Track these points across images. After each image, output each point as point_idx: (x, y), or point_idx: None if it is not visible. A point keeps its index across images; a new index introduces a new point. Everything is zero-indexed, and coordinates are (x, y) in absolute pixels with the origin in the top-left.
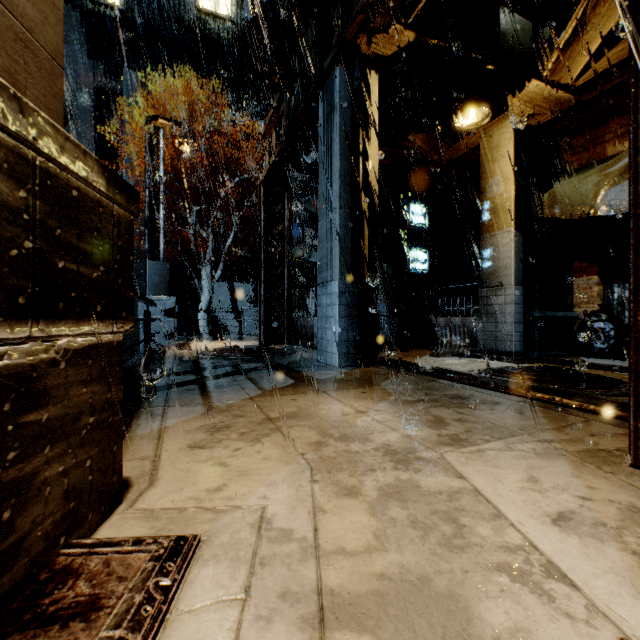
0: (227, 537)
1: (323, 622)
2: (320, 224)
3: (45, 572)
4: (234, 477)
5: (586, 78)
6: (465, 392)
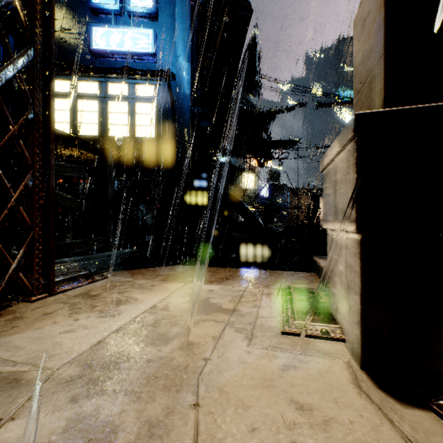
0: (268, 333)
1: (233, 310)
2: None
3: (336, 323)
4: (277, 378)
5: None
6: None
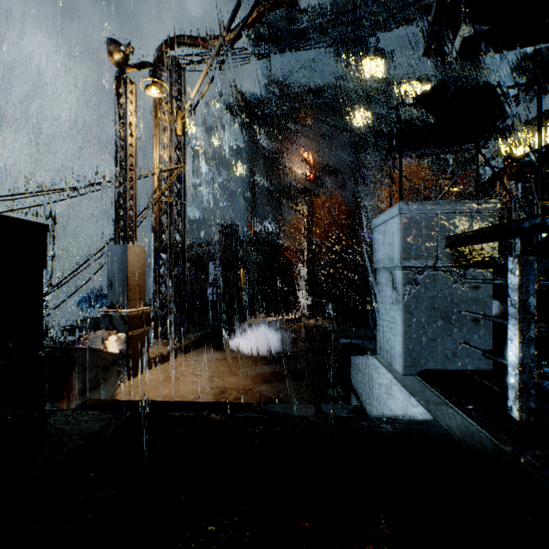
0: None
1: None
2: None
3: None
4: None
5: None
6: None
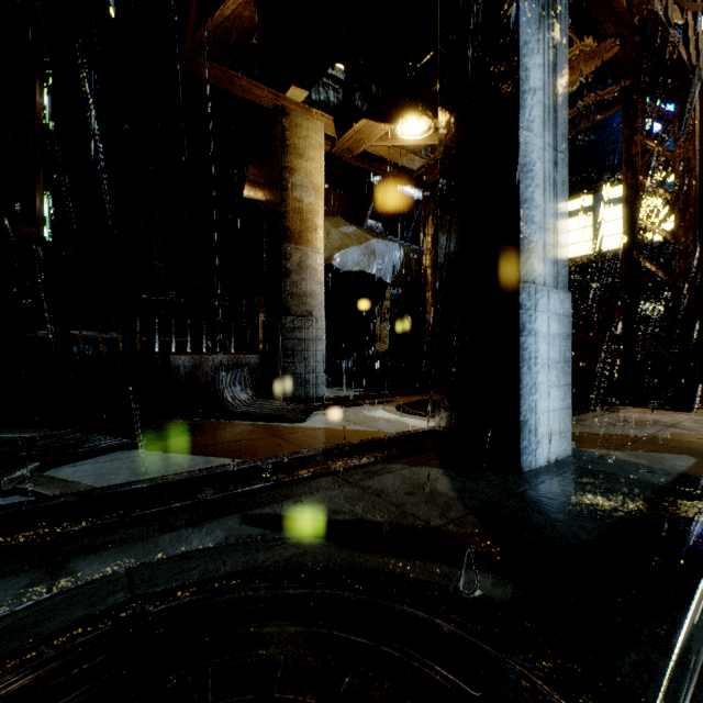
0: None
1: None
2: (526, 137)
3: None
4: None
5: (373, 151)
6: (604, 419)
